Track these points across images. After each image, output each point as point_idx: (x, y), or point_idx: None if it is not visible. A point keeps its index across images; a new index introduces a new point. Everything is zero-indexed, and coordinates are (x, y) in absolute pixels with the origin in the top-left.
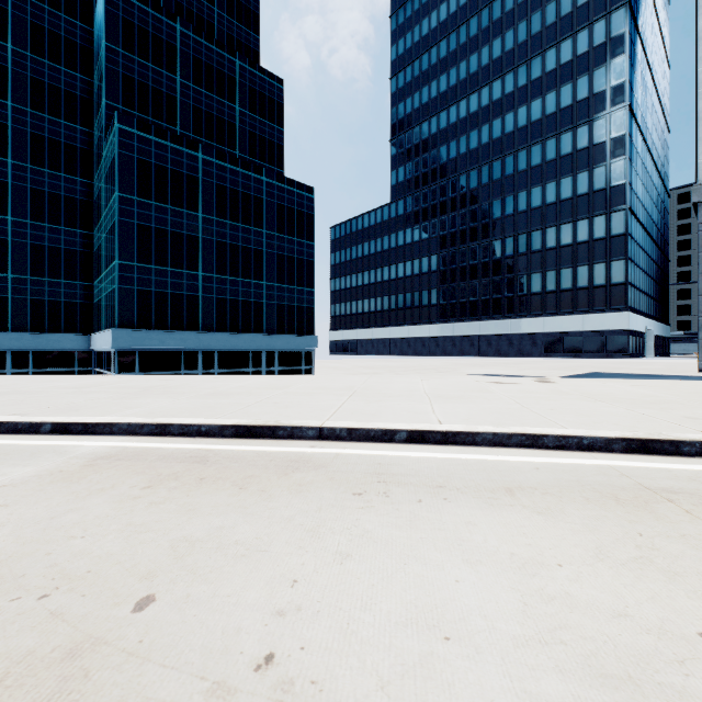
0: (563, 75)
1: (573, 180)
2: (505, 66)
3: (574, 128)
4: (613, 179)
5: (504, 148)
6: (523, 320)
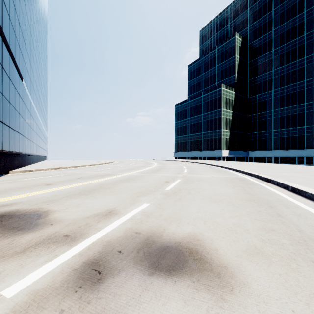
0: None
1: None
2: None
3: None
4: None
5: None
6: None
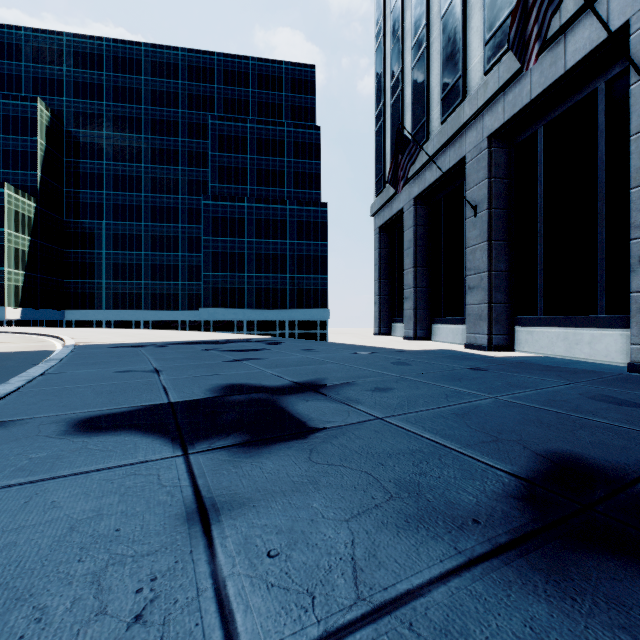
0: None
1: None
2: None
3: None
4: None
5: None
6: None
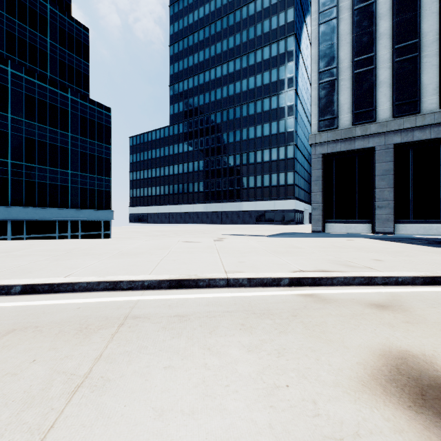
0: (265, 66)
1: (269, 125)
2: (235, 54)
3: (270, 97)
4: (288, 128)
5: (235, 102)
6: (245, 203)
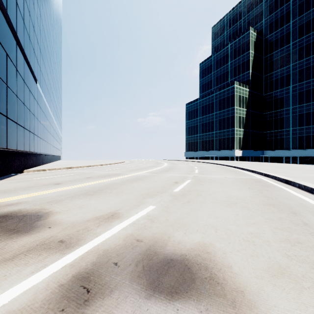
0: None
1: None
2: None
3: None
4: None
5: None
6: None
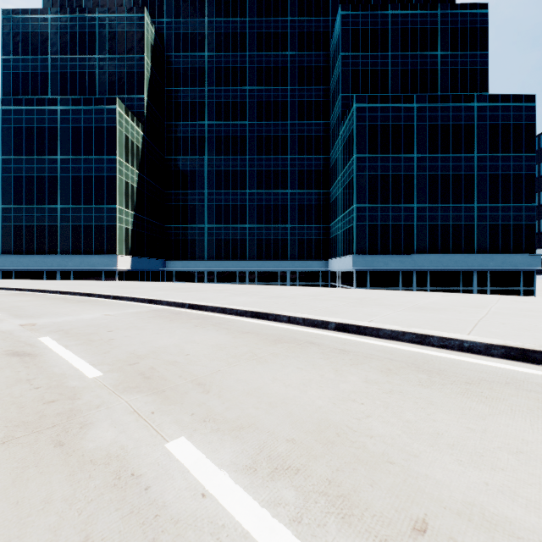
0: None
1: None
2: None
3: None
4: None
5: None
6: None
